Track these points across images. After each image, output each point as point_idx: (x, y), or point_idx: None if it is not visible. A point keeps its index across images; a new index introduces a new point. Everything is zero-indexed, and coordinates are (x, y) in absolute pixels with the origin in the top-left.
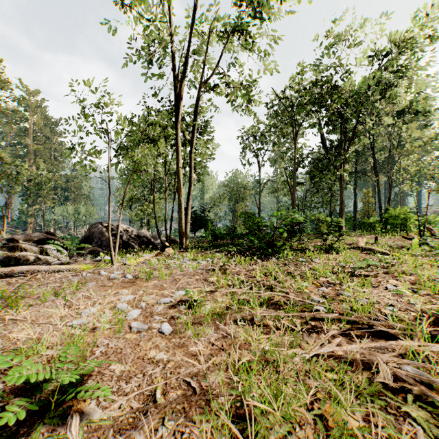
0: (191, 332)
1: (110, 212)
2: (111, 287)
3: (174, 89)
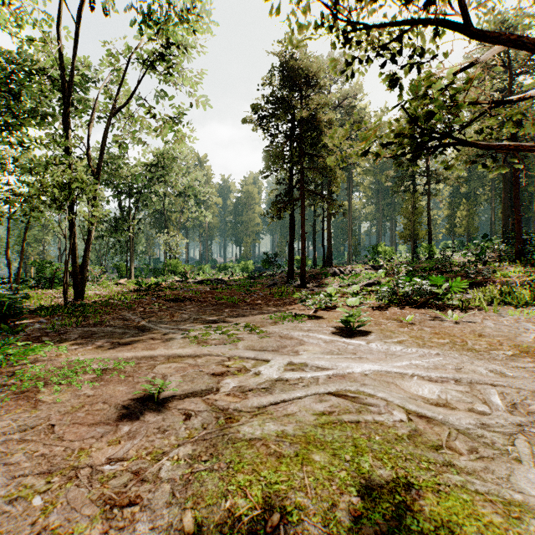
0: None
1: None
2: None
3: None
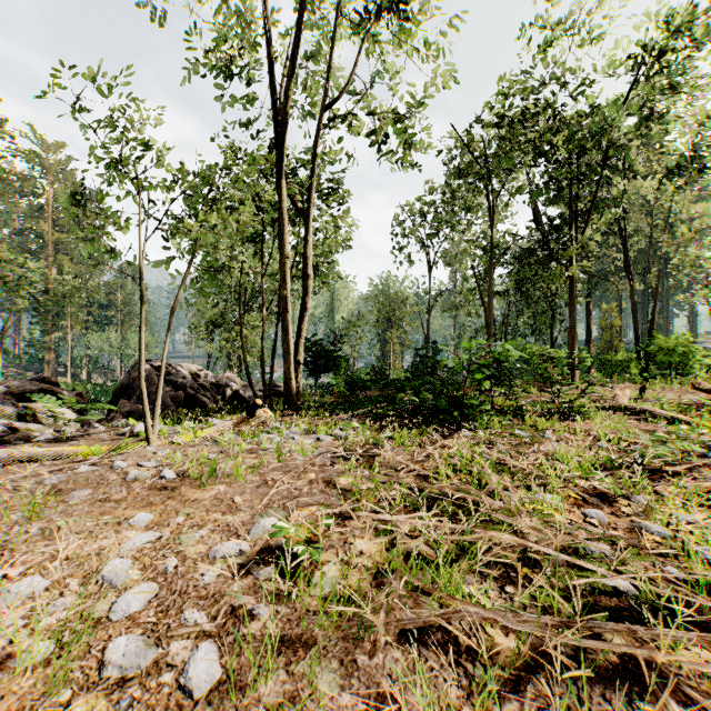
0: (274, 686)
1: (142, 341)
2: (119, 503)
3: (276, 114)
